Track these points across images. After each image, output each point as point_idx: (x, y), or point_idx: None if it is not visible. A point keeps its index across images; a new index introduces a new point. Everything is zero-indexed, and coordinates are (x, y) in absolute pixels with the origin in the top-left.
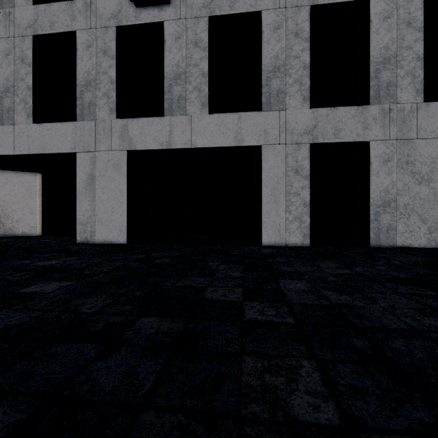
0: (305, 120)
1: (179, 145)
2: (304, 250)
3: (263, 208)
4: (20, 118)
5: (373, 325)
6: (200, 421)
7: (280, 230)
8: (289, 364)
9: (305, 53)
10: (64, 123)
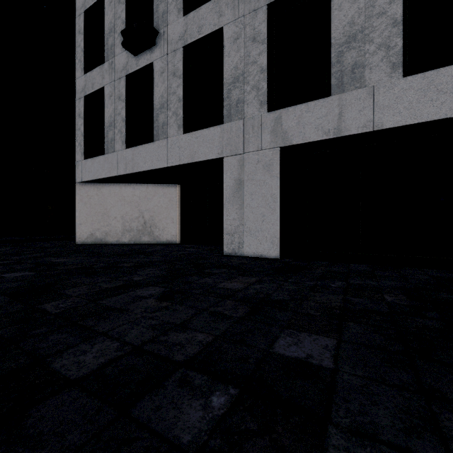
0: None
1: (354, 130)
2: None
3: None
4: (172, 131)
5: None
6: None
7: None
8: None
9: None
10: (211, 128)
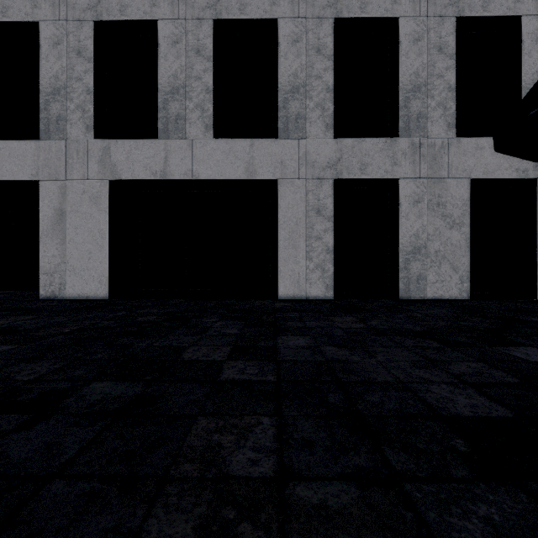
0: (328, 151)
1: (177, 175)
2: (324, 303)
3: (280, 254)
4: None
5: (358, 379)
6: (117, 485)
7: (300, 280)
8: (247, 422)
9: (328, 73)
10: (22, 141)
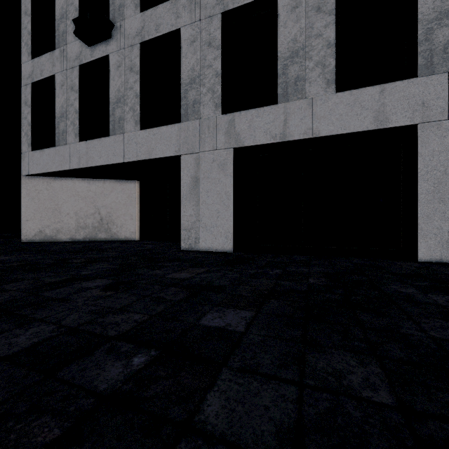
0: None
1: (296, 136)
2: None
3: (420, 209)
4: (129, 126)
5: None
6: None
7: None
8: None
9: None
10: (169, 126)
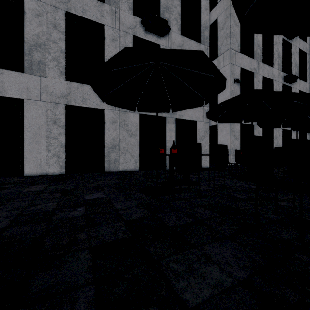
0: (62, 87)
1: None
2: (52, 177)
3: (26, 147)
4: None
5: None
6: None
7: (42, 163)
8: None
9: (62, 42)
10: None
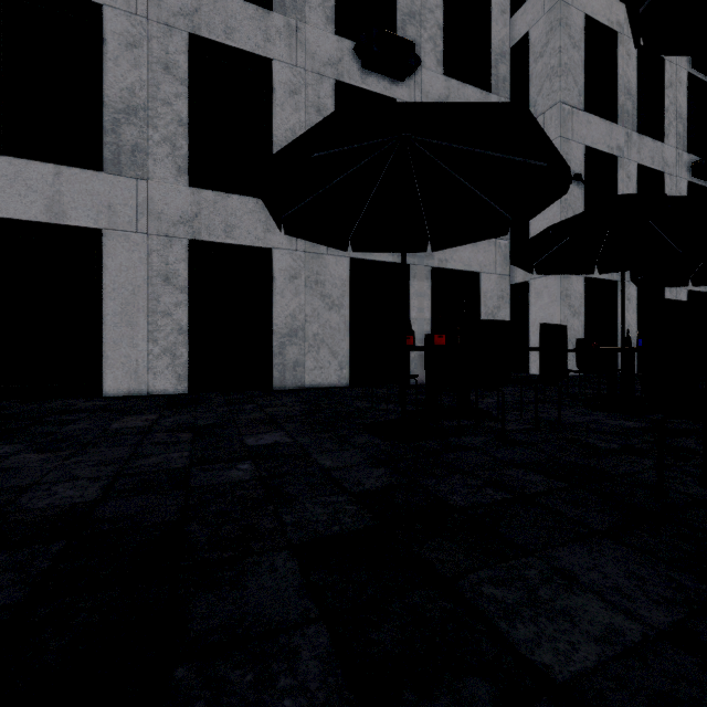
0: (181, 202)
1: None
2: (163, 399)
3: (107, 334)
4: None
5: None
6: None
7: (139, 370)
8: None
9: (181, 102)
10: None
